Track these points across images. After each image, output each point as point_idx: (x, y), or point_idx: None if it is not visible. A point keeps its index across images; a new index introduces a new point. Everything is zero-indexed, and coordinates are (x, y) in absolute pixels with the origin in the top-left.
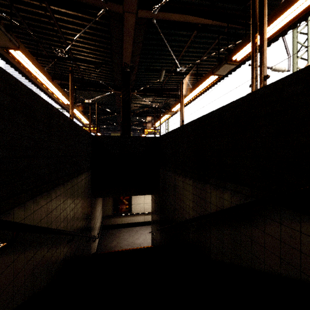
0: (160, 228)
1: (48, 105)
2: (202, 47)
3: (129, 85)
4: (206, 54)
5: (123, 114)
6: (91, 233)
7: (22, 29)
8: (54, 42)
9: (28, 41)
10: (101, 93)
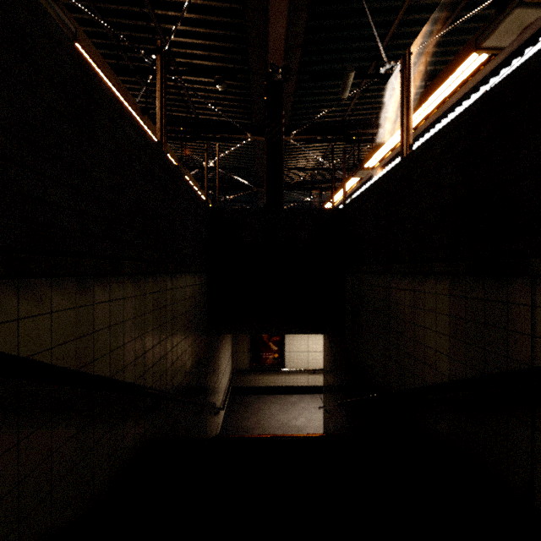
0: (346, 400)
1: (83, 62)
2: (441, 5)
3: (280, 112)
4: (449, 25)
5: (269, 169)
6: (211, 398)
7: (92, 25)
8: (146, 45)
9: (105, 50)
10: (230, 146)
